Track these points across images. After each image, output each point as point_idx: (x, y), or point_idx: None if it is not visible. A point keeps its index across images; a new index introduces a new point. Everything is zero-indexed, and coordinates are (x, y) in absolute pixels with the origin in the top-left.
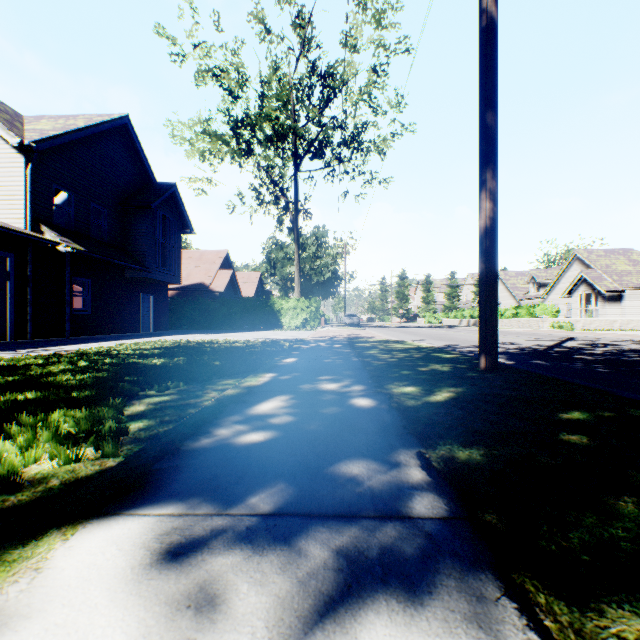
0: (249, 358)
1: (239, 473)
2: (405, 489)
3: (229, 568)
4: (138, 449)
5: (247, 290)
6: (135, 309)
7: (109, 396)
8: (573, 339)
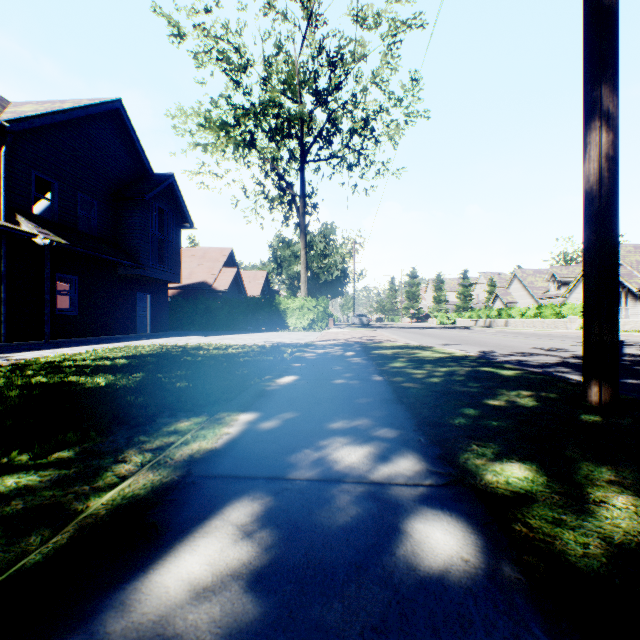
0: (233, 374)
1: None
2: None
3: None
4: None
5: (253, 289)
6: (130, 309)
7: None
8: (625, 343)
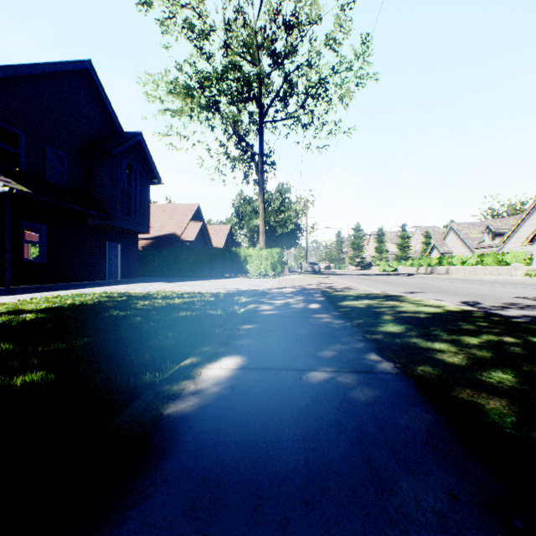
0: (144, 347)
1: None
2: None
3: None
4: None
5: (217, 241)
6: (100, 257)
7: None
8: None
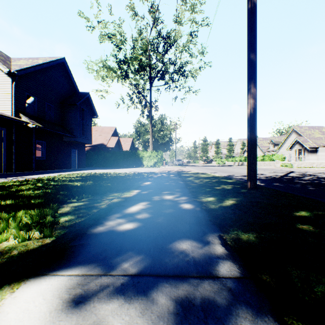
0: (126, 182)
1: (118, 248)
2: (213, 258)
3: (109, 312)
4: (63, 232)
5: (125, 147)
6: (68, 157)
7: (50, 202)
8: (293, 172)
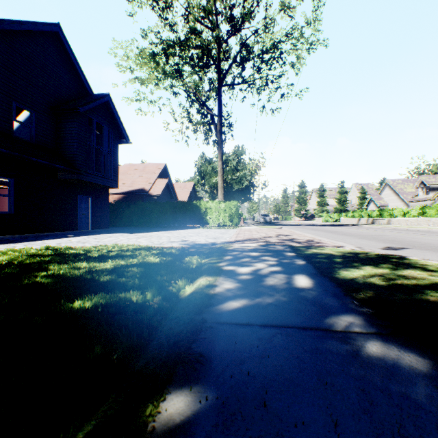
0: None
1: None
2: None
3: None
4: None
5: (182, 195)
6: (70, 209)
7: None
8: None
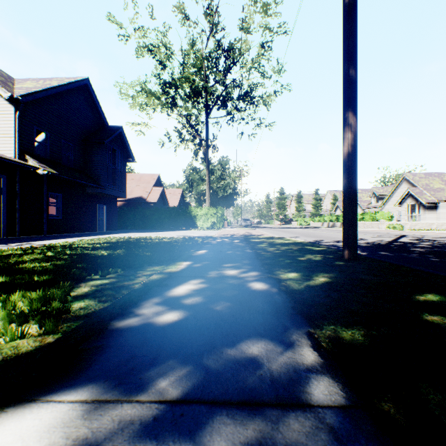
0: (172, 250)
1: (153, 354)
2: (301, 372)
3: None
4: (75, 326)
5: (173, 202)
6: (93, 215)
7: (61, 280)
8: (405, 236)
